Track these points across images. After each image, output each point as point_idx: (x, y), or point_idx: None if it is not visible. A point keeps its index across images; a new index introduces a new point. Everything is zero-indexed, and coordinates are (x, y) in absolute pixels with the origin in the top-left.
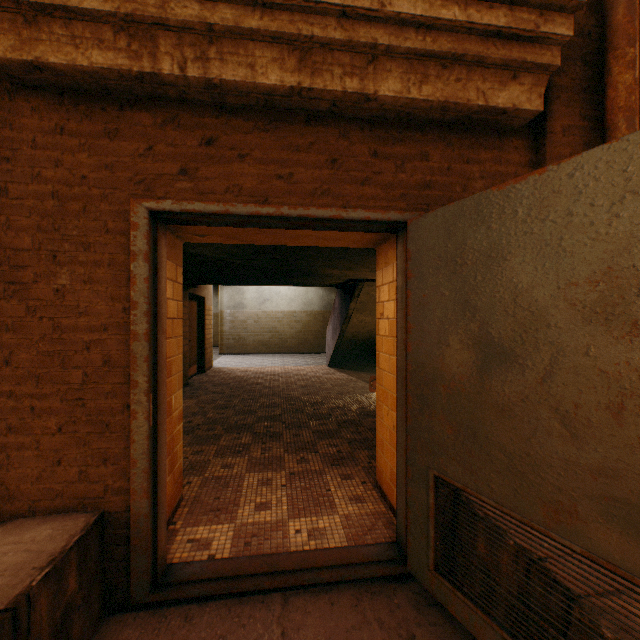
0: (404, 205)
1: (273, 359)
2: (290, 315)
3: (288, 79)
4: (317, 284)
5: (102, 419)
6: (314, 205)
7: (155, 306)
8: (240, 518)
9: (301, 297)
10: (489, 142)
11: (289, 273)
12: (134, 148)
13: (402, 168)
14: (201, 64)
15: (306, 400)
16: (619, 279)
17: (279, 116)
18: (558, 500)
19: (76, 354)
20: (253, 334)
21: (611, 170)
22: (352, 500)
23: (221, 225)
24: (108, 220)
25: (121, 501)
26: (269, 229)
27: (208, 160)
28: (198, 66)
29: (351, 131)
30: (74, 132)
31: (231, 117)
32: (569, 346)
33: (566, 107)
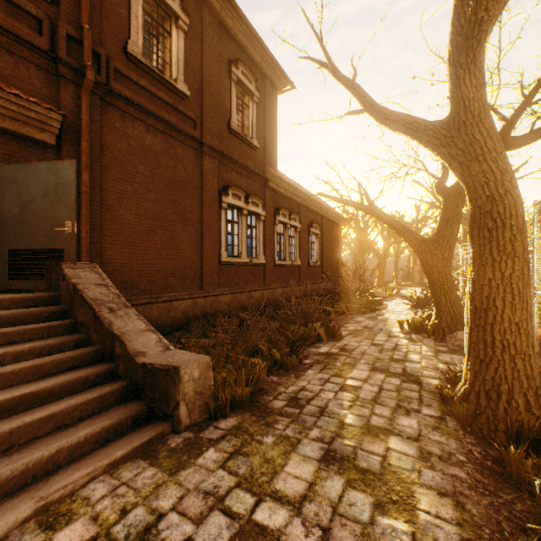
0: None
1: None
2: None
3: None
4: None
5: None
6: None
7: None
8: None
9: None
10: (39, 148)
11: None
12: None
13: None
14: None
15: None
16: (48, 190)
17: None
18: (39, 239)
19: None
20: None
21: (47, 168)
22: None
23: None
24: None
25: None
26: None
27: None
28: None
29: None
30: None
31: None
32: (41, 204)
33: (70, 145)
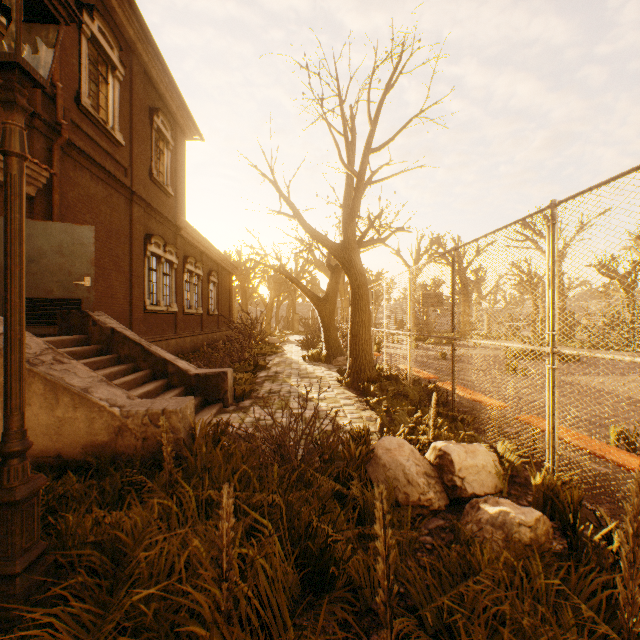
0: None
1: None
2: None
3: None
4: None
5: None
6: None
7: None
8: None
9: None
10: None
11: None
12: None
13: None
14: None
15: None
16: (62, 247)
17: None
18: (50, 290)
19: None
20: None
21: (61, 228)
22: None
23: None
24: None
25: None
26: None
27: None
28: None
29: None
30: None
31: None
32: (53, 259)
33: (41, 196)
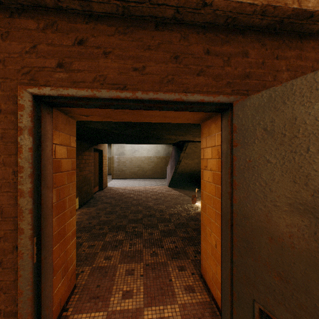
0: (229, 90)
1: (139, 182)
2: (148, 158)
3: None
4: (162, 143)
5: None
6: (161, 91)
7: (39, 169)
8: (111, 306)
9: (154, 149)
10: (293, 43)
11: (147, 137)
12: (21, 46)
13: (228, 62)
14: None
15: (156, 208)
16: None
17: (134, 22)
18: None
19: None
20: (129, 168)
21: None
22: (186, 290)
23: (92, 107)
24: (1, 103)
25: None
26: (130, 110)
27: (79, 56)
28: None
29: (189, 34)
30: None
31: (97, 23)
32: None
33: None
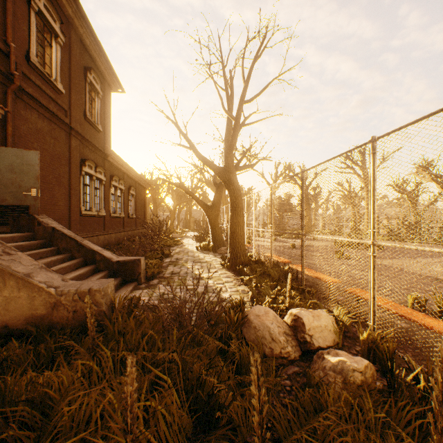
0: None
1: None
2: None
3: None
4: None
5: None
6: None
7: None
8: None
9: None
10: None
11: None
12: None
13: None
14: None
15: None
16: (14, 166)
17: None
18: (4, 199)
19: None
20: None
21: (12, 152)
22: None
23: None
24: None
25: None
26: None
27: None
28: None
29: None
30: None
31: None
32: (6, 175)
33: None
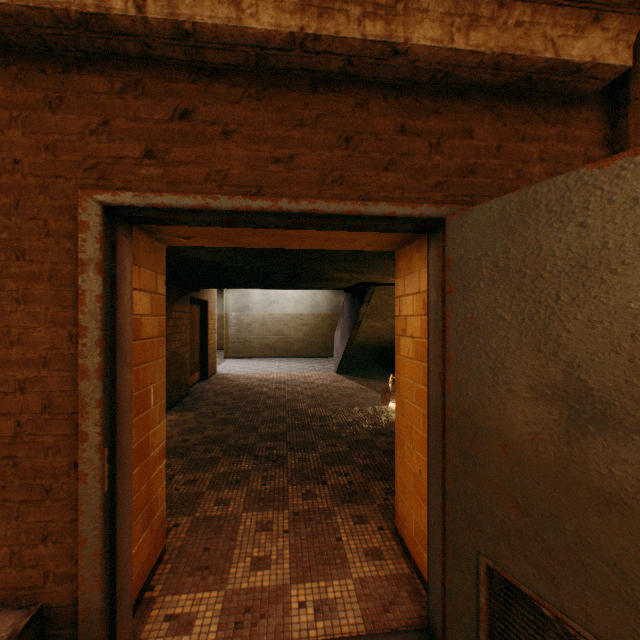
0: (440, 196)
1: (279, 364)
2: (297, 318)
3: (286, 22)
4: (325, 287)
5: (41, 483)
6: (322, 197)
7: (112, 331)
8: (232, 581)
9: (308, 299)
10: (551, 113)
11: (295, 277)
12: (83, 123)
13: (438, 148)
14: (166, 1)
15: (313, 414)
16: None
17: (276, 80)
18: None
19: (6, 397)
20: (259, 337)
21: None
22: (368, 555)
23: (202, 224)
24: (49, 218)
25: (66, 591)
26: (266, 229)
27: (182, 138)
28: (162, 4)
29: (371, 99)
30: (3, 102)
31: (213, 81)
32: None
33: None
